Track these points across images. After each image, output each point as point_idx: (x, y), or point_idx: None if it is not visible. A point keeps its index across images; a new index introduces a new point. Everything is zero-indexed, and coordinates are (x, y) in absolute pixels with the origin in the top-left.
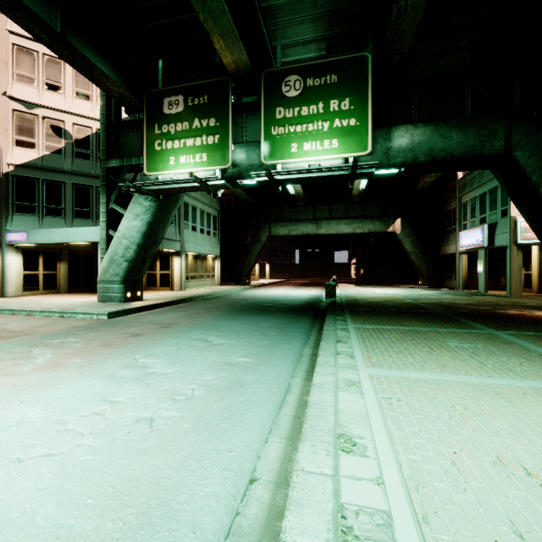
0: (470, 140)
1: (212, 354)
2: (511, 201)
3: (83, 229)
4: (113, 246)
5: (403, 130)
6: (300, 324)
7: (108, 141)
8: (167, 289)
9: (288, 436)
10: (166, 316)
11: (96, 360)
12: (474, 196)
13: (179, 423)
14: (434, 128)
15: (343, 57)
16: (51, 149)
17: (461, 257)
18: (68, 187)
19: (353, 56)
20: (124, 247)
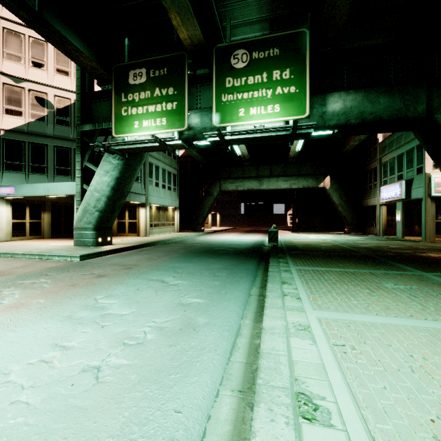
0: (396, 104)
1: (167, 295)
2: (426, 160)
3: (61, 183)
4: (87, 198)
5: (337, 96)
6: (247, 266)
7: (83, 108)
8: (134, 235)
9: (240, 388)
10: (130, 258)
11: (59, 300)
12: (393, 156)
13: (126, 373)
14: (363, 94)
15: (284, 33)
16: (35, 117)
17: (381, 208)
18: (50, 149)
19: (293, 32)
20: (96, 199)
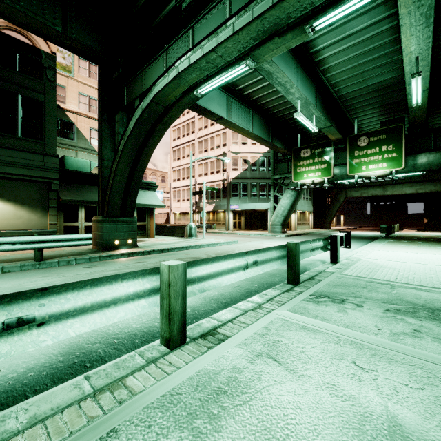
0: None
1: None
2: None
3: (262, 203)
4: (277, 210)
5: (423, 155)
6: (366, 241)
7: (274, 167)
8: (287, 229)
9: None
10: (306, 237)
11: None
12: None
13: None
14: None
15: (389, 127)
16: (243, 169)
17: None
18: (248, 184)
19: (394, 126)
20: (282, 211)
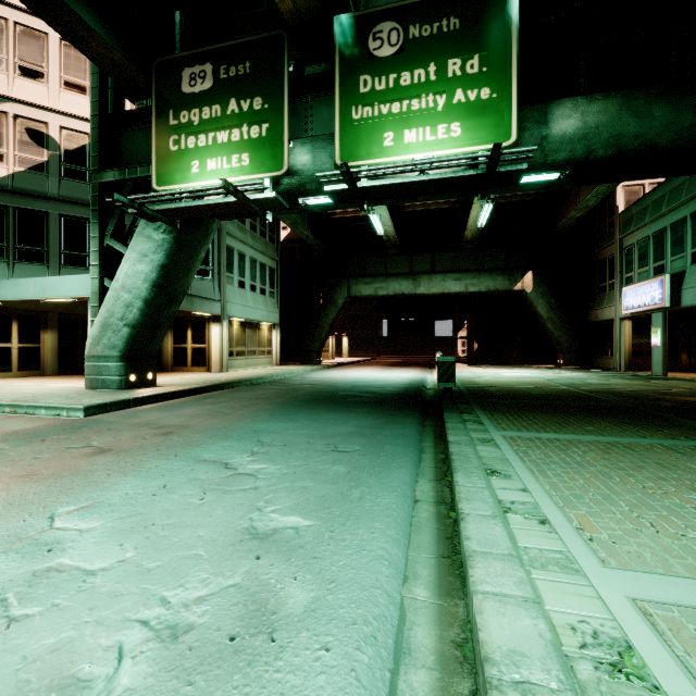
0: (685, 118)
1: (225, 503)
2: None
3: (66, 278)
4: (108, 303)
5: (569, 107)
6: (401, 429)
7: (103, 143)
8: (202, 370)
9: None
10: (179, 412)
11: None
12: (645, 235)
13: None
14: (621, 100)
15: None
16: (27, 163)
17: (623, 325)
18: (53, 220)
19: None
20: (125, 304)
